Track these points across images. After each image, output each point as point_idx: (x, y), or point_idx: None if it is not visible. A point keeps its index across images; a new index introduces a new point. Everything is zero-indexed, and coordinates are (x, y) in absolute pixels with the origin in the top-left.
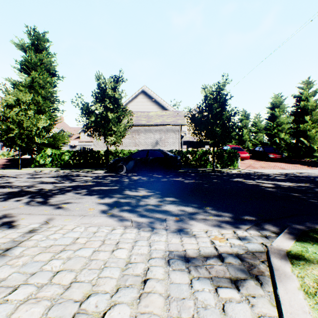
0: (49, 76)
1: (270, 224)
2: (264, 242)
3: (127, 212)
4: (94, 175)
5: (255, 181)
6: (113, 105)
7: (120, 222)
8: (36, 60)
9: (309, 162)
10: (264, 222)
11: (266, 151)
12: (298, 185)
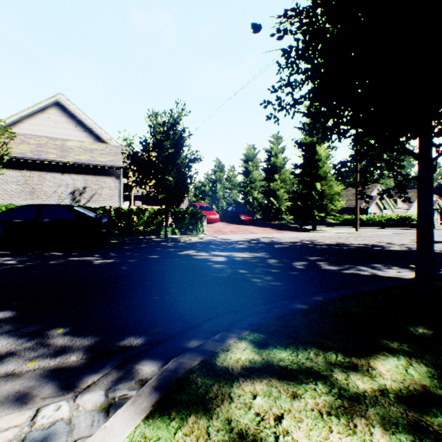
0: None
1: (153, 355)
2: (84, 435)
3: None
4: None
5: (209, 253)
6: None
7: None
8: None
9: (278, 225)
10: (148, 350)
11: (238, 212)
12: (254, 255)
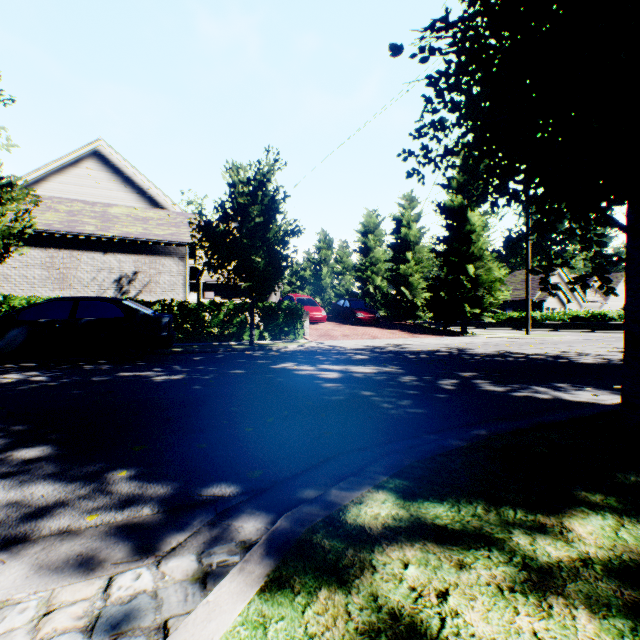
0: None
1: (255, 509)
2: (178, 613)
3: None
4: None
5: (316, 367)
6: None
7: None
8: None
9: (411, 326)
10: (247, 501)
11: (353, 308)
12: (381, 370)
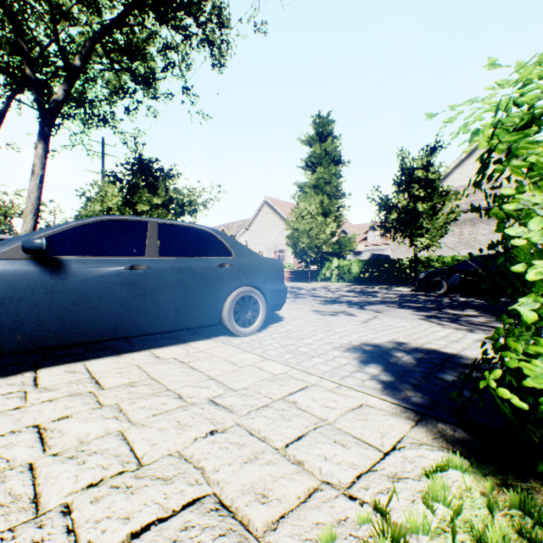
0: (334, 167)
1: None
2: None
3: (445, 322)
4: (396, 292)
5: None
6: (424, 190)
7: (438, 325)
8: (320, 152)
9: None
10: None
11: None
12: None
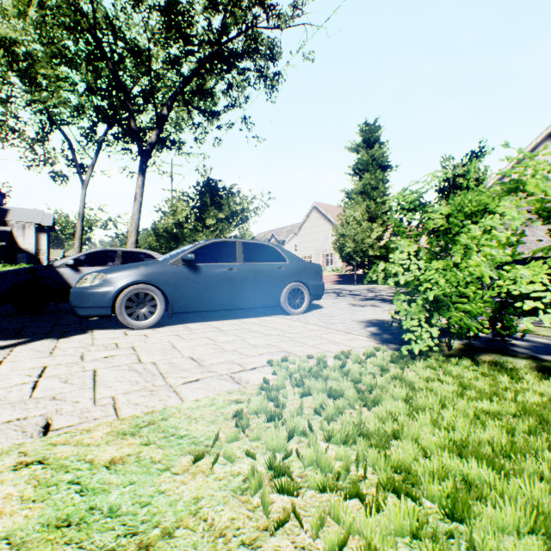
0: (381, 173)
1: None
2: None
3: None
4: None
5: None
6: None
7: None
8: (367, 159)
9: None
10: None
11: None
12: None
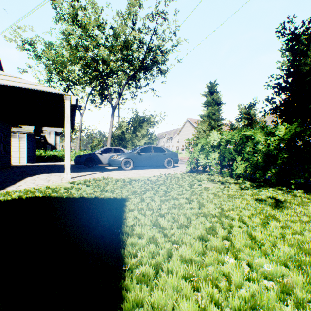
0: (216, 107)
1: None
2: None
3: None
4: None
5: None
6: (247, 122)
7: None
8: (210, 100)
9: None
10: None
11: None
12: None
